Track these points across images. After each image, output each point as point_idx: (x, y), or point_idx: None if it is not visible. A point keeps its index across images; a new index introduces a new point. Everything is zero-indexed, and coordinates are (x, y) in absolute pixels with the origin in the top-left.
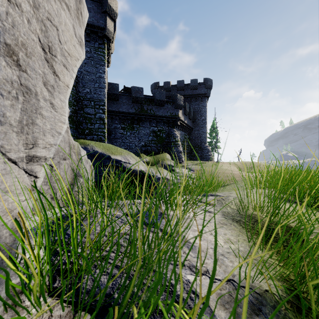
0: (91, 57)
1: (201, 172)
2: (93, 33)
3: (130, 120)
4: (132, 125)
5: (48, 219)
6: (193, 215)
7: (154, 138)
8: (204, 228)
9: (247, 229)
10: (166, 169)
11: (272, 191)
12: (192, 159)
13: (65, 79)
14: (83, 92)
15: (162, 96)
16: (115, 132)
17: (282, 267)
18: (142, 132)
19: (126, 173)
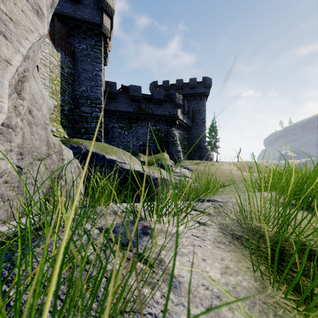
0: (87, 55)
1: (197, 173)
2: (89, 30)
3: (128, 119)
4: (130, 125)
5: (3, 235)
6: (139, 301)
7: (152, 137)
8: (195, 250)
9: (251, 250)
10: (164, 169)
11: (280, 198)
12: (191, 158)
13: (1, 51)
14: (80, 91)
15: (161, 95)
16: (113, 132)
17: (303, 315)
18: (140, 132)
19: (121, 173)
